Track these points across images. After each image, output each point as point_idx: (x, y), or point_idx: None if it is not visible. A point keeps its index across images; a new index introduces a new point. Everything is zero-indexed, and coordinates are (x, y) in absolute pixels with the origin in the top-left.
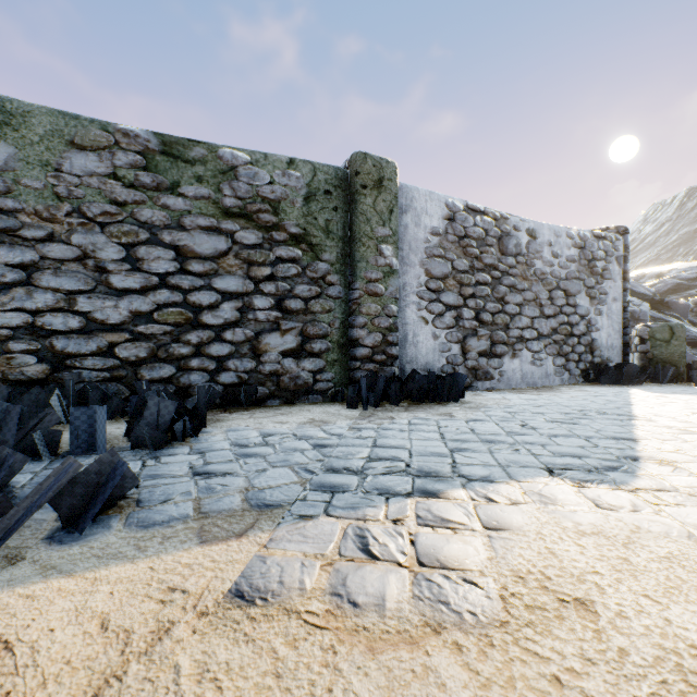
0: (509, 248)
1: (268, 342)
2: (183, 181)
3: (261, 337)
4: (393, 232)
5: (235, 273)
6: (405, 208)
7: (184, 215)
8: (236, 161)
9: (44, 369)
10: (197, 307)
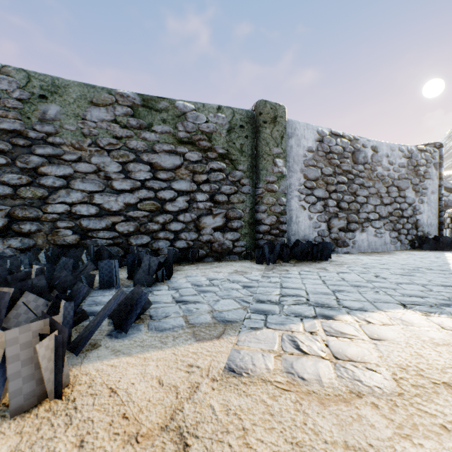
0: (359, 159)
1: (205, 222)
2: (154, 122)
3: (201, 218)
4: (283, 151)
5: (185, 179)
6: (291, 135)
7: (155, 143)
8: (186, 109)
9: (76, 238)
10: (163, 200)
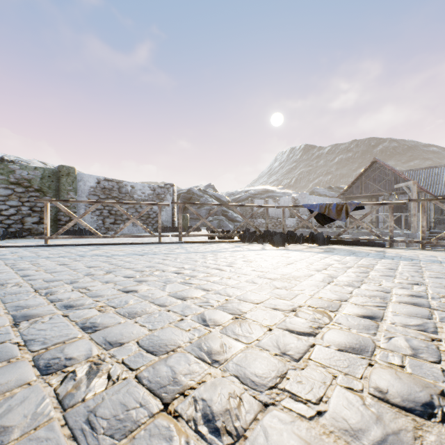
0: (123, 191)
1: (27, 220)
2: None
3: (25, 218)
4: (74, 188)
5: (15, 200)
6: (80, 180)
7: None
8: (15, 168)
9: None
10: (1, 210)
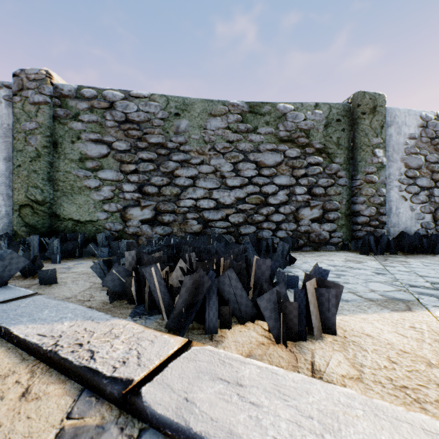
0: None
1: (303, 213)
2: (259, 125)
3: (299, 210)
4: (383, 140)
5: (285, 174)
6: (390, 123)
7: (259, 144)
8: (286, 110)
9: (199, 227)
10: (266, 194)
